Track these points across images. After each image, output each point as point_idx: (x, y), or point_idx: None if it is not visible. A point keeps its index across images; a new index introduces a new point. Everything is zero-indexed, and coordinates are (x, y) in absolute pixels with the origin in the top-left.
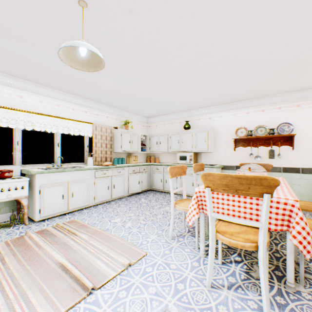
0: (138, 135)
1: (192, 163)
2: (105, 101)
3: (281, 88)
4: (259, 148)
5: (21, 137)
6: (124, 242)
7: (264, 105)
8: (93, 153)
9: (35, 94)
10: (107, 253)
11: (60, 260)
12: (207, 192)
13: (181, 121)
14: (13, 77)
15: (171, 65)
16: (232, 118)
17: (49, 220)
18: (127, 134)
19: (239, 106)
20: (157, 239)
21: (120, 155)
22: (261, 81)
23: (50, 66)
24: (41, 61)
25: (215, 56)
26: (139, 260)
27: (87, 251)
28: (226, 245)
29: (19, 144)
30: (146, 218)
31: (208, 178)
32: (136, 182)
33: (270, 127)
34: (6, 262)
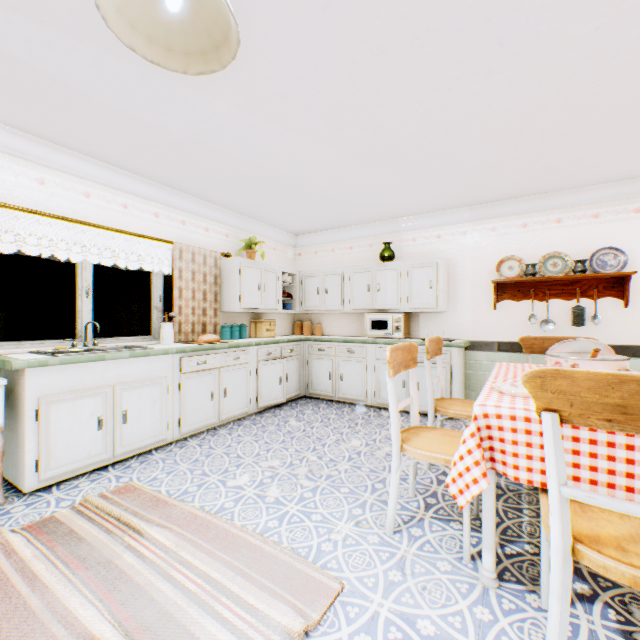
0: (277, 274)
1: (401, 335)
2: (204, 189)
3: (606, 171)
4: (550, 304)
5: None
6: (273, 549)
7: (561, 208)
8: (174, 313)
9: (24, 161)
10: (234, 594)
11: (97, 630)
12: (551, 426)
13: (373, 243)
14: None
15: (383, 95)
16: (489, 236)
17: (63, 486)
18: (254, 269)
19: (506, 210)
20: (357, 533)
21: (235, 319)
22: (572, 149)
23: (67, 81)
24: (39, 63)
25: (497, 75)
26: (327, 611)
27: (174, 588)
28: (534, 546)
29: None
30: (313, 471)
31: (553, 384)
32: (275, 381)
33: (575, 257)
34: None
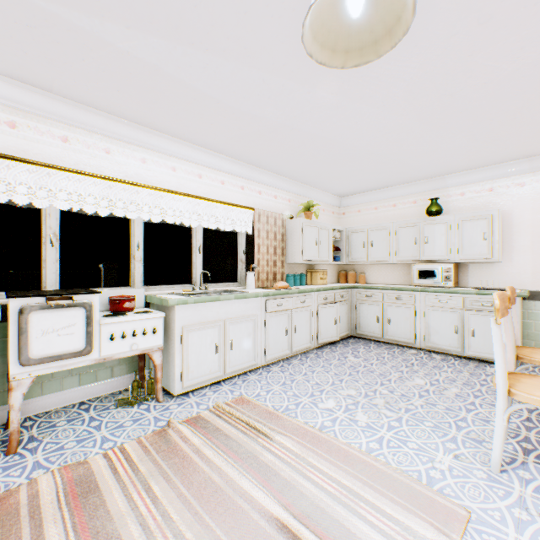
0: (329, 231)
1: (451, 284)
2: (277, 164)
3: None
4: None
5: (142, 235)
6: (385, 468)
7: None
8: (255, 264)
9: (164, 155)
10: (370, 501)
11: (273, 509)
12: None
13: (417, 200)
14: (133, 124)
15: (473, 60)
16: None
17: (195, 393)
18: (312, 228)
19: None
20: (460, 466)
21: (295, 269)
22: None
23: (207, 92)
24: (193, 82)
25: None
26: (462, 534)
27: (315, 487)
28: None
29: (139, 248)
30: (389, 403)
31: None
32: (330, 321)
33: None
34: (157, 498)
